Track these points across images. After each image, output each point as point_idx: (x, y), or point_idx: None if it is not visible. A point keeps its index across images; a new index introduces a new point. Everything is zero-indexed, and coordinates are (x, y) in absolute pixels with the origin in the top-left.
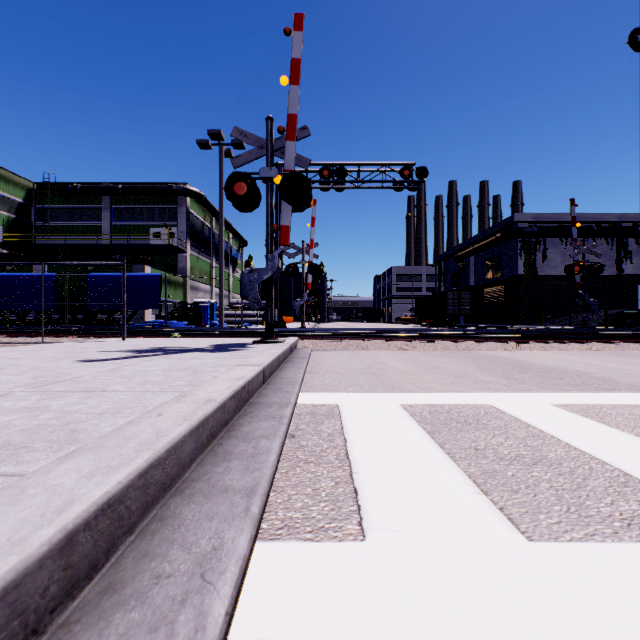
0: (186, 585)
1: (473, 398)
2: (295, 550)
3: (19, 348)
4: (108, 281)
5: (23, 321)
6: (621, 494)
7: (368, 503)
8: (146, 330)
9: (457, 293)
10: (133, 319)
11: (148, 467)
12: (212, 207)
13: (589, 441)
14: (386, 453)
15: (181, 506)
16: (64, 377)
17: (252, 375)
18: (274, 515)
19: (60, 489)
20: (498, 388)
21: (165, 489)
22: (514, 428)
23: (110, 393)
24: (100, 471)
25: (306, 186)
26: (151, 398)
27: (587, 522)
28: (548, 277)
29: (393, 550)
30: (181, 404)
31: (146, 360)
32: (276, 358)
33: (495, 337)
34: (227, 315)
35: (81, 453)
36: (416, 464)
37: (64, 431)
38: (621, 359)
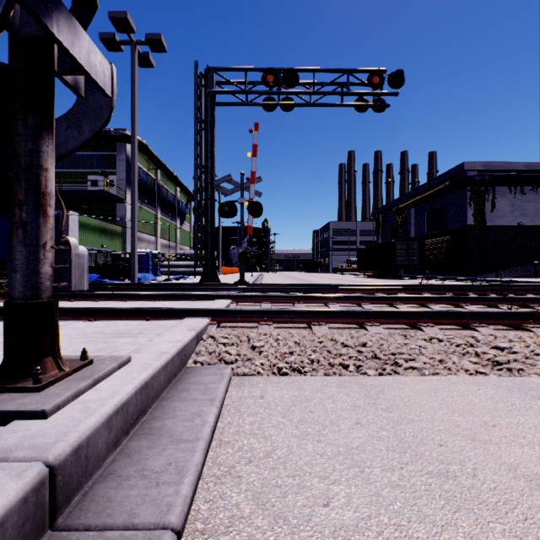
0: None
1: None
2: None
3: None
4: None
5: None
6: None
7: None
8: None
9: (405, 243)
10: None
11: None
12: (155, 157)
13: None
14: None
15: None
16: None
17: None
18: None
19: None
20: None
21: None
22: None
23: None
24: None
25: None
26: None
27: None
28: (497, 227)
29: None
30: None
31: None
32: None
33: None
34: (172, 266)
35: None
36: None
37: None
38: None
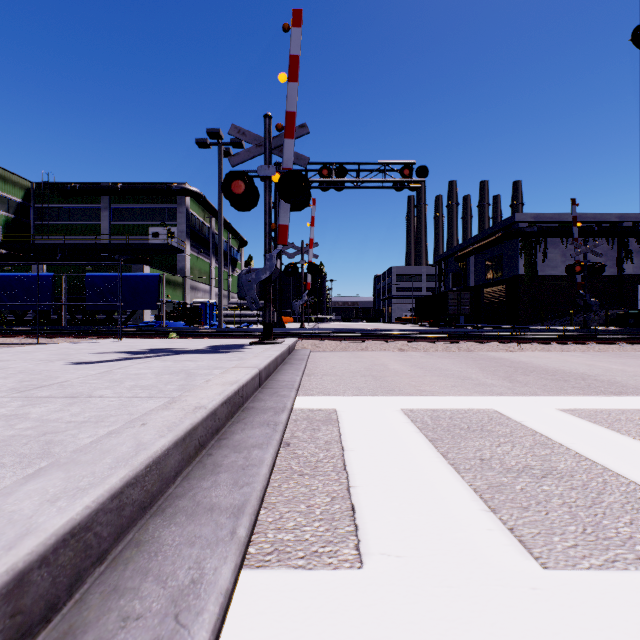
0: (157, 629)
1: (476, 402)
2: (285, 580)
3: (12, 349)
4: (106, 281)
5: (21, 321)
6: (639, 512)
7: (366, 522)
8: (144, 330)
9: (457, 293)
10: (132, 319)
11: (123, 486)
12: (211, 207)
13: (600, 450)
14: (386, 464)
15: (161, 528)
16: (51, 381)
17: (247, 379)
18: (263, 537)
19: (17, 517)
20: (501, 391)
21: (144, 508)
22: (520, 435)
23: (96, 399)
24: (66, 493)
25: (305, 185)
26: (138, 404)
27: (606, 545)
28: (549, 277)
29: (393, 580)
30: (168, 412)
31: (139, 362)
32: (273, 360)
33: (496, 338)
34: (227, 315)
35: (50, 471)
36: (418, 476)
37: (38, 443)
38: (625, 360)
